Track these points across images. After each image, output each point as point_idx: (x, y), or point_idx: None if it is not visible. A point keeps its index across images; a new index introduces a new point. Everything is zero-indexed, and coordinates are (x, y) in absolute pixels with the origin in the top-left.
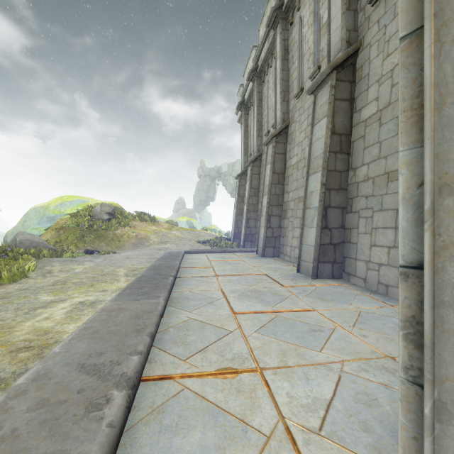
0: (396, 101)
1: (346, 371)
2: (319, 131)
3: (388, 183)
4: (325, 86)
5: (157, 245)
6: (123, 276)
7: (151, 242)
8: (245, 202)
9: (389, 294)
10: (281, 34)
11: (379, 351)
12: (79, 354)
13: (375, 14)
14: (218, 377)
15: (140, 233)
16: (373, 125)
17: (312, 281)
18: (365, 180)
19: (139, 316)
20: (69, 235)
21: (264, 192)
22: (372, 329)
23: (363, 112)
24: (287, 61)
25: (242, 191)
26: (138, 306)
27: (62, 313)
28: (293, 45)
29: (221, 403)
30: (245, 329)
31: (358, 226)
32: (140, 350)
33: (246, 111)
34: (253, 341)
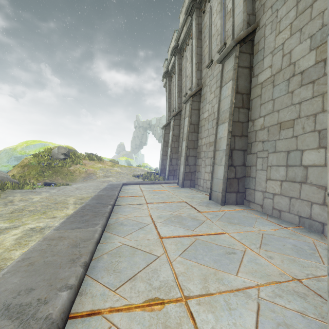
0: (287, 67)
1: (263, 297)
2: (226, 91)
3: (280, 131)
4: (231, 57)
5: (102, 179)
6: (72, 204)
7: (97, 176)
8: (169, 146)
9: (281, 218)
10: (196, 20)
11: (286, 273)
12: (8, 291)
13: (269, 1)
14: (145, 309)
15: (88, 169)
16: (268, 87)
17: (221, 207)
18: (262, 129)
19: (76, 245)
20: (32, 171)
21: (184, 138)
22: (275, 250)
23: (260, 77)
24: (200, 40)
25: (166, 138)
26: (78, 234)
27: (13, 239)
28: (205, 28)
29: None
30: (170, 253)
31: (256, 164)
32: (70, 283)
33: (170, 78)
34: (177, 266)
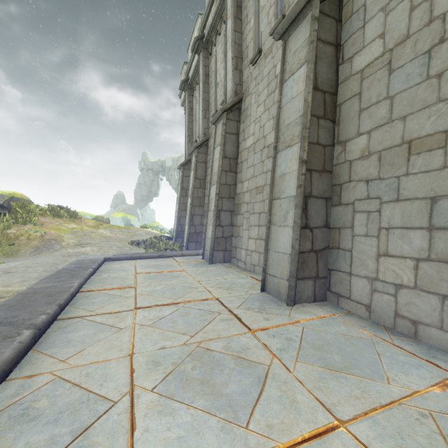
0: (423, 28)
1: None
2: (293, 87)
3: (410, 157)
4: (302, 23)
5: (71, 249)
6: None
7: (64, 244)
8: (189, 195)
9: (420, 337)
10: None
11: None
12: None
13: None
14: None
15: (48, 233)
16: (376, 75)
17: (290, 311)
18: (364, 156)
19: None
20: None
21: (213, 181)
22: None
23: (357, 59)
24: (240, 21)
25: (186, 183)
26: None
27: None
28: (247, 0)
29: None
30: None
31: (353, 225)
32: None
33: (190, 91)
34: None
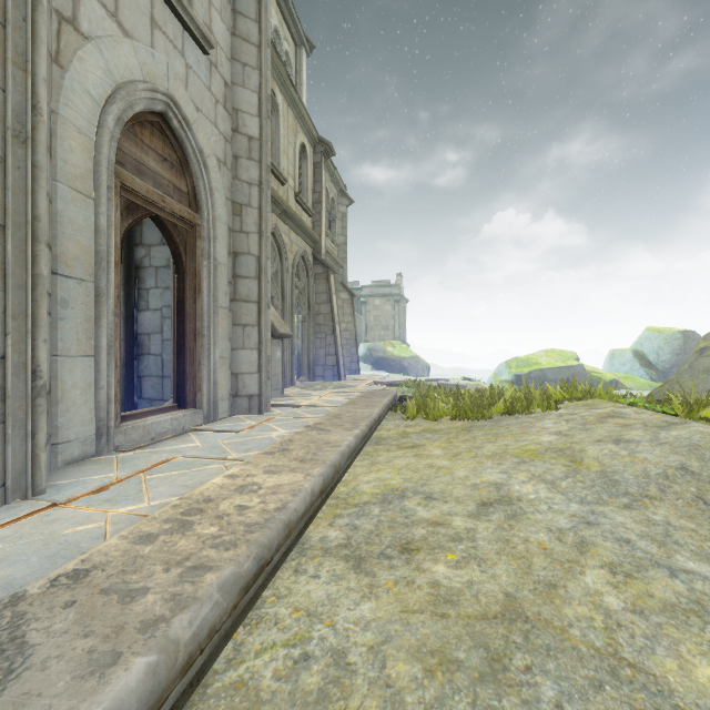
0: None
1: None
2: None
3: None
4: None
5: None
6: None
7: None
8: None
9: None
10: None
11: None
12: None
13: None
14: None
15: None
16: None
17: None
18: None
19: None
20: None
21: None
22: None
23: None
24: None
25: None
26: None
27: None
28: None
29: None
30: None
31: None
32: None
33: None
34: None
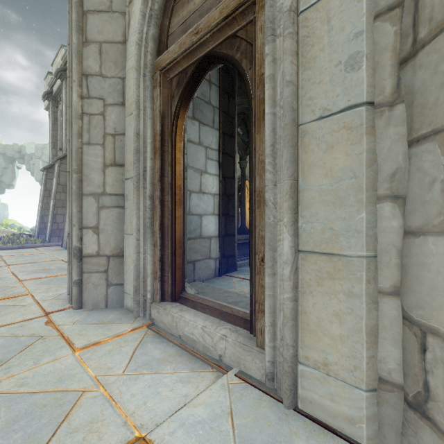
0: None
1: None
2: None
3: None
4: None
5: None
6: None
7: None
8: (52, 197)
9: None
10: None
11: None
12: None
13: None
14: (1, 300)
15: None
16: None
17: None
18: None
19: None
20: None
21: None
22: None
23: None
24: None
25: (50, 185)
26: None
27: None
28: None
29: (2, 305)
30: (27, 285)
31: None
32: None
33: (55, 103)
34: (31, 288)
